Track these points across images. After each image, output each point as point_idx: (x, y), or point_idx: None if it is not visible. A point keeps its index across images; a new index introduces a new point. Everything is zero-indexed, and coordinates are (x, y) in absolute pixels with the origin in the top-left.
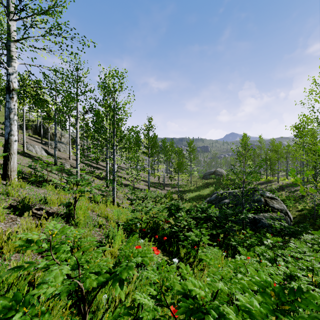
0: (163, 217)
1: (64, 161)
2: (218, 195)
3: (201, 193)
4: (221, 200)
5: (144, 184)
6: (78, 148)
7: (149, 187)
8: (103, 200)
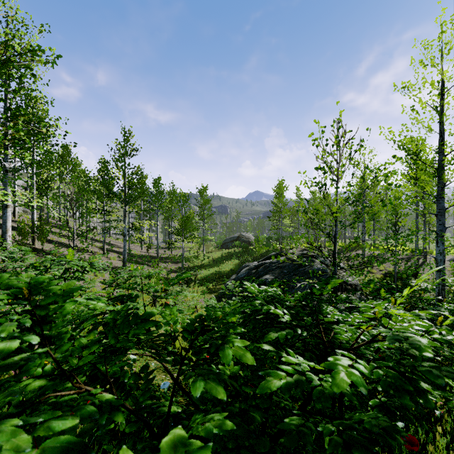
0: None
1: None
2: (251, 269)
3: (220, 269)
4: (258, 276)
5: (118, 258)
6: None
7: (125, 262)
8: None
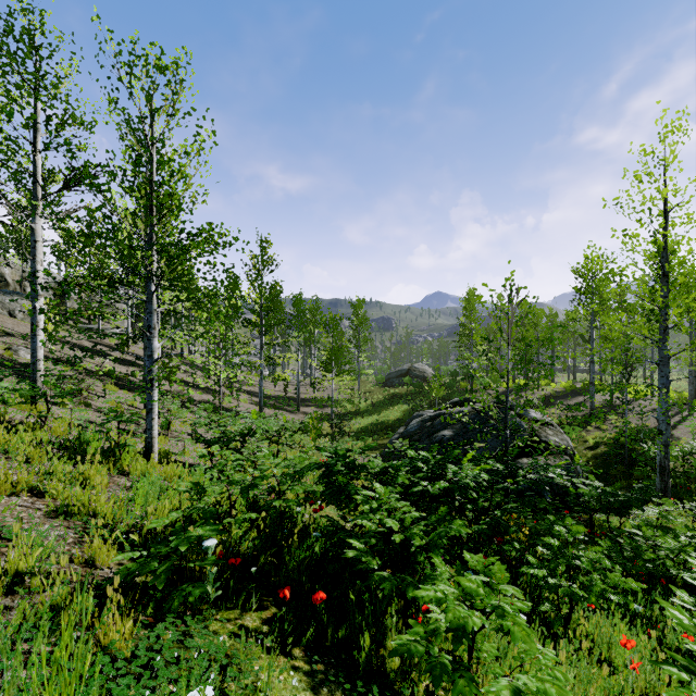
0: (303, 491)
1: (20, 343)
2: (424, 421)
3: (382, 417)
4: (434, 431)
5: (249, 400)
6: (38, 292)
7: (262, 407)
8: (99, 450)
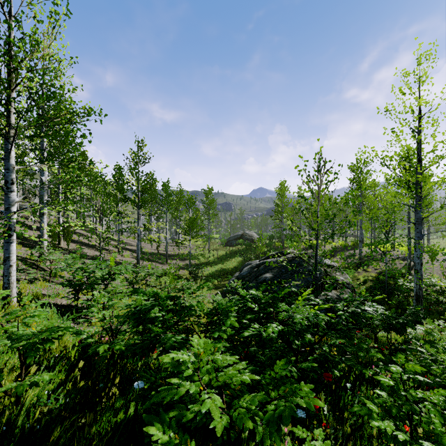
0: None
1: None
2: (252, 268)
3: (224, 266)
4: (259, 274)
5: (131, 255)
6: None
7: (138, 260)
8: None
